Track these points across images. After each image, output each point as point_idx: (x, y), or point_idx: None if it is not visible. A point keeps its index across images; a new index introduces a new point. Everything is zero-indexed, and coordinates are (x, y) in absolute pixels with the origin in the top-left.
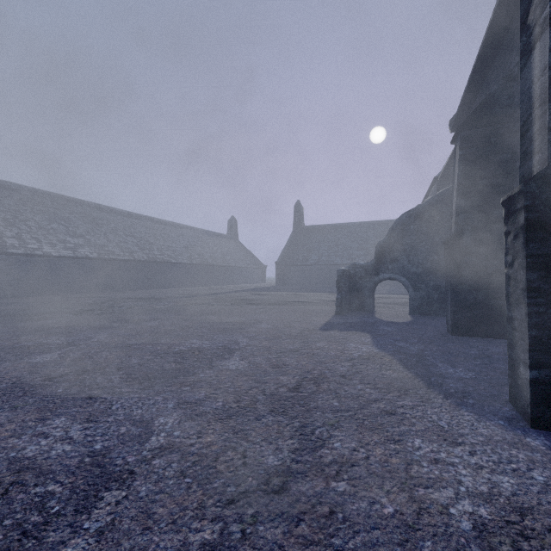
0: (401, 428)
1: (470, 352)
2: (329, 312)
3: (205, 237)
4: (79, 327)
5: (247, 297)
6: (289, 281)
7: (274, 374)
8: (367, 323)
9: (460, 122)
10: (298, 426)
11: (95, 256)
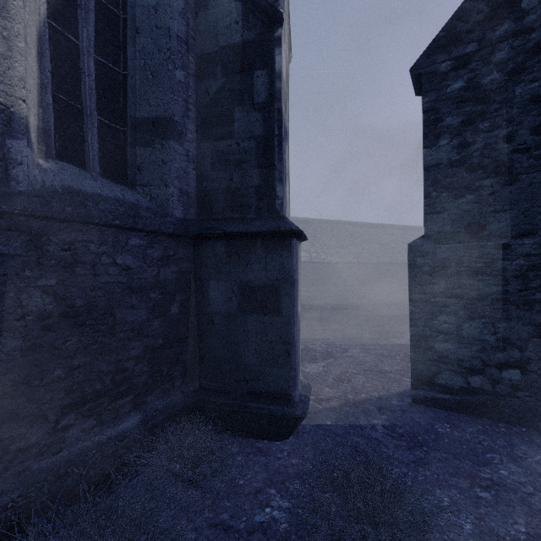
0: None
1: None
2: None
3: None
4: (367, 305)
5: None
6: None
7: None
8: None
9: None
10: None
11: (355, 261)
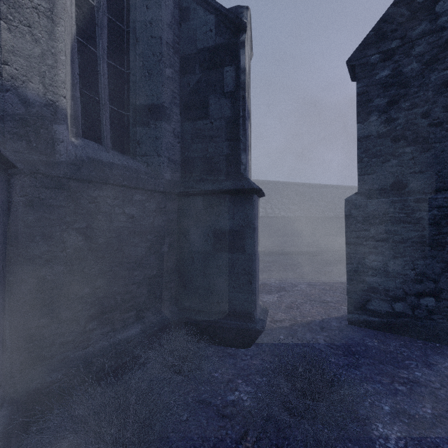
0: None
1: None
2: None
3: None
4: (313, 251)
5: None
6: None
7: None
8: None
9: None
10: None
11: (304, 215)
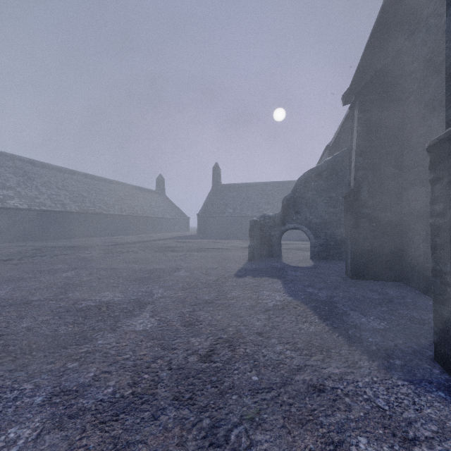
0: (337, 416)
1: (373, 297)
2: (242, 258)
3: (135, 192)
4: None
5: (171, 244)
6: (209, 230)
7: (185, 336)
8: (276, 268)
9: (351, 96)
10: (207, 427)
11: (26, 207)
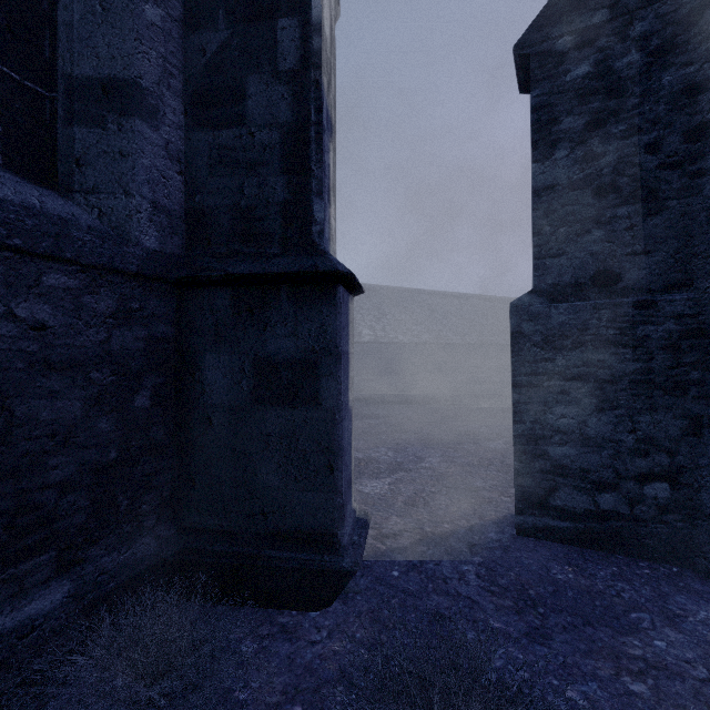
0: None
1: None
2: None
3: None
4: (449, 398)
5: None
6: None
7: None
8: None
9: None
10: None
11: (433, 341)
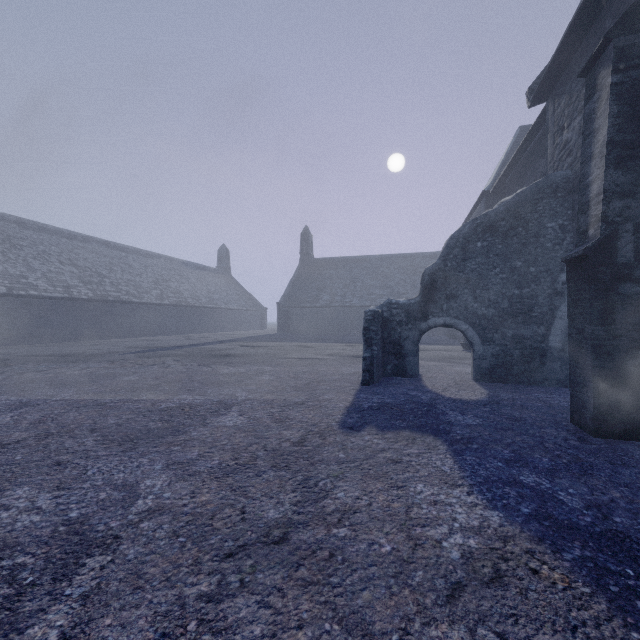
0: None
1: None
2: (351, 380)
3: (185, 270)
4: None
5: (231, 351)
6: (295, 328)
7: None
8: (421, 404)
9: (547, 87)
10: None
11: (3, 291)
